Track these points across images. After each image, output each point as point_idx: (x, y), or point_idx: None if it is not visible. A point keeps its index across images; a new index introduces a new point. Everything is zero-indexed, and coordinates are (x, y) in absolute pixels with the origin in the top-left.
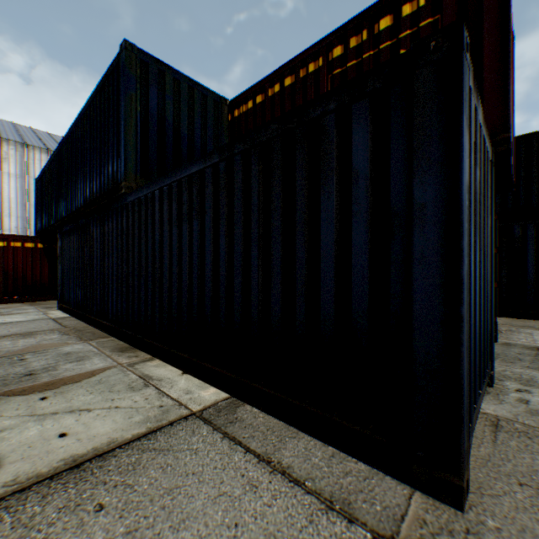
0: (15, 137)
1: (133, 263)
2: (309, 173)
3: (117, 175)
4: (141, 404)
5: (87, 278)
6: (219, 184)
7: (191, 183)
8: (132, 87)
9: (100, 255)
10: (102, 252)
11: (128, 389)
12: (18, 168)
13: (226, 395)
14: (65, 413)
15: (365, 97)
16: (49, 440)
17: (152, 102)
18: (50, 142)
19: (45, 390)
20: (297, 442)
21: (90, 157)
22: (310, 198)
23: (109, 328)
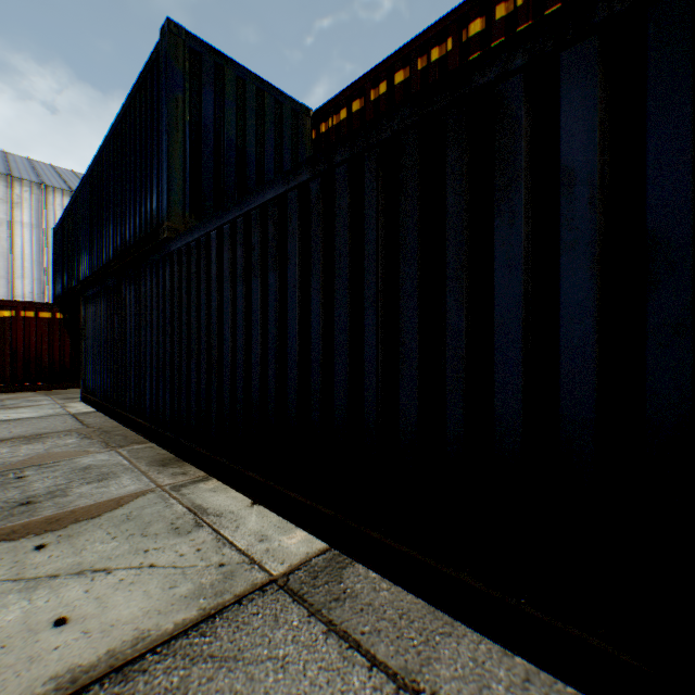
0: (30, 176)
1: (180, 337)
2: (471, 184)
3: (157, 214)
4: (190, 560)
5: (117, 359)
6: (310, 213)
7: (265, 216)
8: (178, 86)
9: (135, 327)
10: (137, 322)
11: (170, 531)
12: (33, 215)
13: (323, 544)
14: (69, 575)
15: (589, 34)
16: (36, 631)
17: (206, 109)
18: (76, 183)
19: (45, 531)
20: (457, 645)
21: (122, 192)
22: (472, 225)
23: (147, 430)
